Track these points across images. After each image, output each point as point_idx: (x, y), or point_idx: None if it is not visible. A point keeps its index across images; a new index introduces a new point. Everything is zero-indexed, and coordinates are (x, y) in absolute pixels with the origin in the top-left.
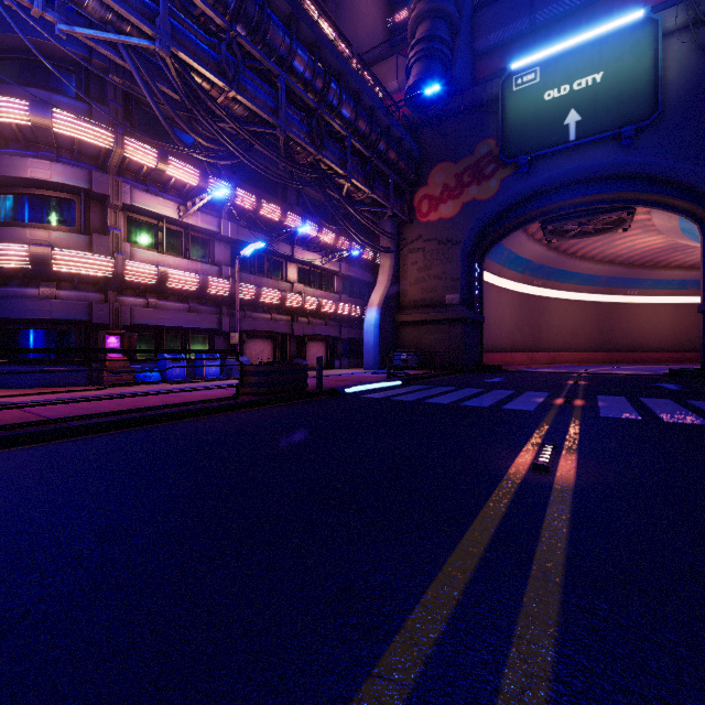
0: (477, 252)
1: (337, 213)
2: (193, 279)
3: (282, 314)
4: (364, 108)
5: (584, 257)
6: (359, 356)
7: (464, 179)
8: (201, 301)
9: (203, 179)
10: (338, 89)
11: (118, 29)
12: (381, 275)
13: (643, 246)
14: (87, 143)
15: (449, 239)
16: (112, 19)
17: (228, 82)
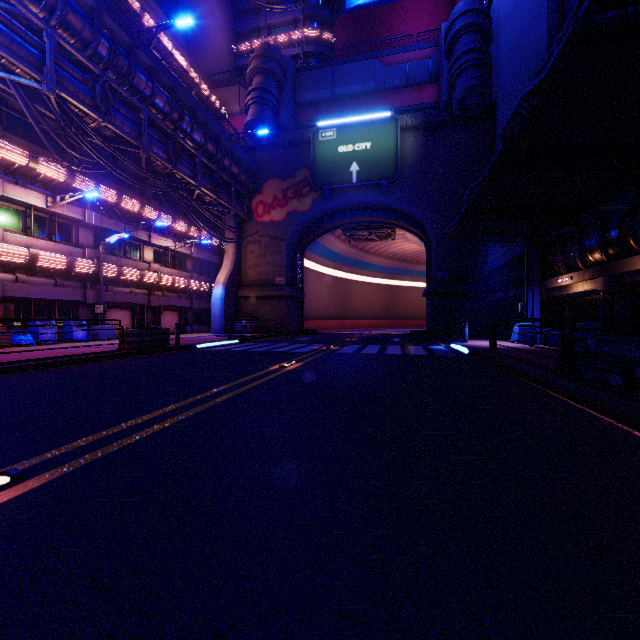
0: (299, 247)
1: (189, 211)
2: (61, 259)
3: (140, 288)
4: (211, 134)
5: (375, 253)
6: (208, 323)
7: (288, 194)
8: (66, 277)
9: (70, 177)
10: (191, 121)
11: (8, 69)
12: (226, 260)
13: (409, 249)
14: None
15: (278, 237)
16: (4, 62)
17: (102, 115)
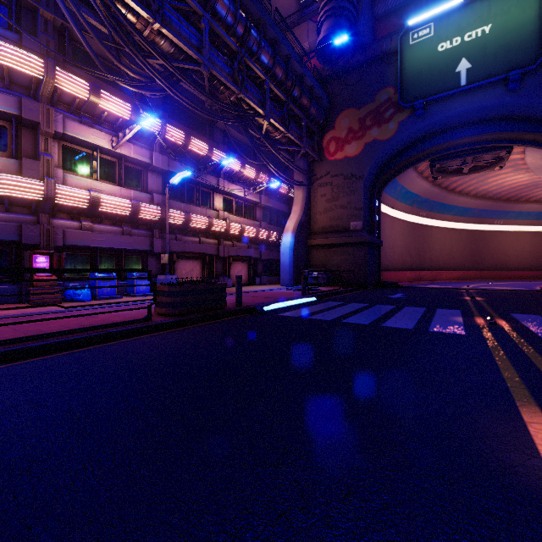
0: (376, 186)
1: (257, 149)
2: (125, 204)
3: (210, 238)
4: (280, 57)
5: (461, 192)
6: (276, 274)
7: (366, 122)
8: (134, 225)
9: (134, 113)
10: (258, 36)
11: None
12: (295, 206)
13: (511, 183)
14: (17, 72)
15: (354, 174)
16: None
17: (152, 13)
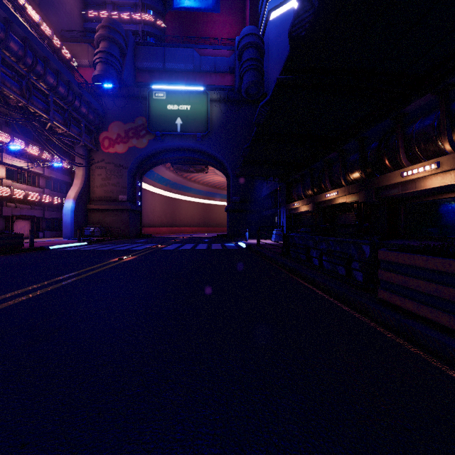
0: (138, 174)
1: (42, 139)
2: None
3: None
4: (63, 79)
5: (195, 181)
6: (59, 229)
7: (129, 134)
8: None
9: None
10: (43, 67)
11: None
12: (76, 180)
13: (218, 179)
14: None
15: (121, 165)
16: None
17: None
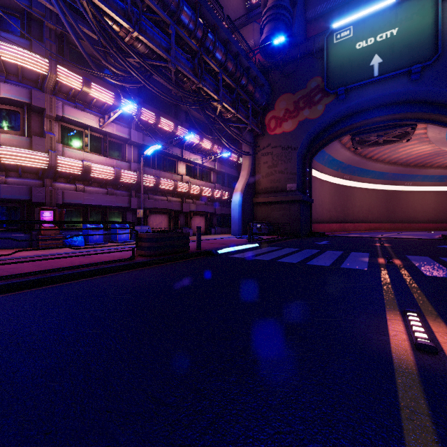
0: (308, 155)
1: (213, 126)
2: (109, 171)
3: (175, 197)
4: (231, 54)
5: (377, 160)
6: (228, 226)
7: (299, 104)
8: (116, 187)
9: (117, 99)
10: (213, 38)
11: None
12: (243, 171)
13: (417, 152)
14: (28, 70)
15: (289, 146)
16: None
17: (132, 24)
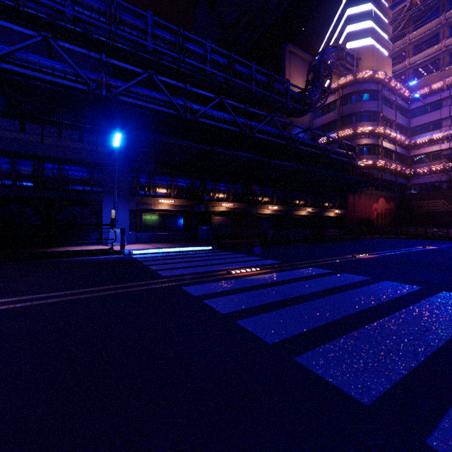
0: None
1: None
2: None
3: None
4: None
5: None
6: None
7: None
8: None
9: None
10: None
11: None
12: None
13: None
14: None
15: None
16: None
17: None
